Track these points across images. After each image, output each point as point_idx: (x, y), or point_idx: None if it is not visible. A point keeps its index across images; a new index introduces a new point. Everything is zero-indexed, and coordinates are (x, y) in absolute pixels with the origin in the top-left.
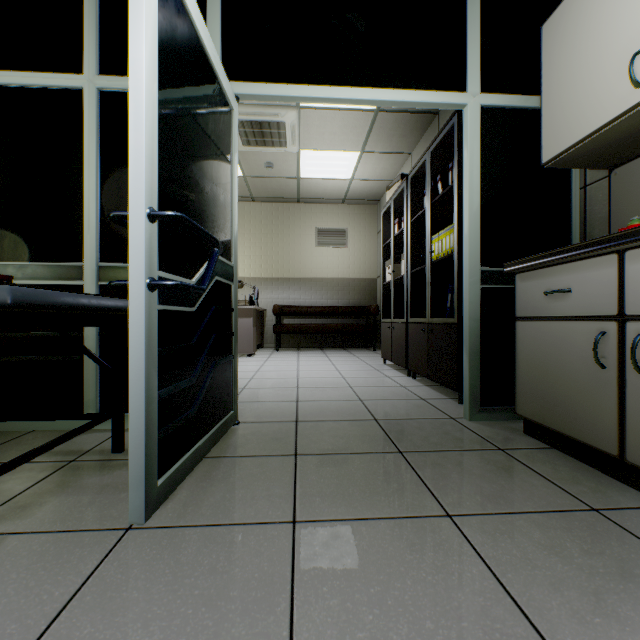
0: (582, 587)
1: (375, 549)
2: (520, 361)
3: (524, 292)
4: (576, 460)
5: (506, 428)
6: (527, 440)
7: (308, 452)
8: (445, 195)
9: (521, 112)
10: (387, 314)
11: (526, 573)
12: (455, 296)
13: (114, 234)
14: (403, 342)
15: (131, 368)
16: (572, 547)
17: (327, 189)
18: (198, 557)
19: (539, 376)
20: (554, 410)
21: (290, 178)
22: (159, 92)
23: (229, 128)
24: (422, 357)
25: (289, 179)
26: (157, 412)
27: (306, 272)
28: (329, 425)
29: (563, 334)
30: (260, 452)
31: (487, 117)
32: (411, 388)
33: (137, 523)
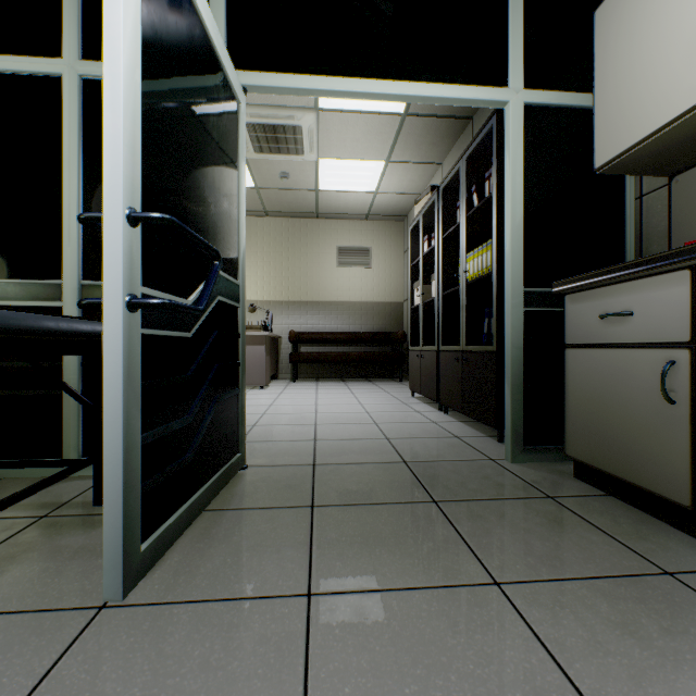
0: (669, 681)
1: (409, 631)
2: (570, 395)
3: (575, 315)
4: (638, 510)
5: (554, 471)
6: (579, 485)
7: (327, 503)
8: (482, 207)
9: (569, 112)
10: (415, 341)
11: (598, 662)
12: (494, 321)
13: (100, 247)
14: (434, 372)
15: (106, 407)
16: (649, 624)
17: (349, 203)
18: (187, 646)
19: (593, 412)
20: (611, 452)
21: (308, 190)
22: (144, 68)
23: (235, 124)
24: (455, 389)
25: (307, 191)
26: (140, 461)
27: (326, 295)
28: (351, 469)
29: (622, 364)
30: (270, 503)
31: (531, 117)
32: (443, 424)
33: (113, 600)
